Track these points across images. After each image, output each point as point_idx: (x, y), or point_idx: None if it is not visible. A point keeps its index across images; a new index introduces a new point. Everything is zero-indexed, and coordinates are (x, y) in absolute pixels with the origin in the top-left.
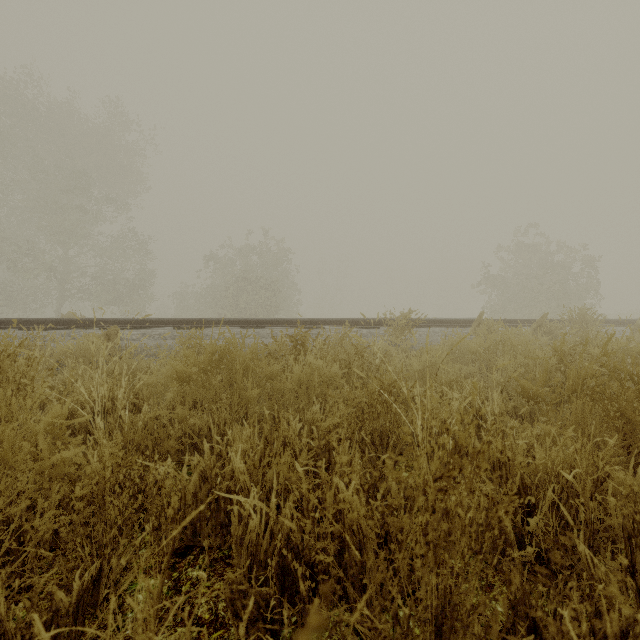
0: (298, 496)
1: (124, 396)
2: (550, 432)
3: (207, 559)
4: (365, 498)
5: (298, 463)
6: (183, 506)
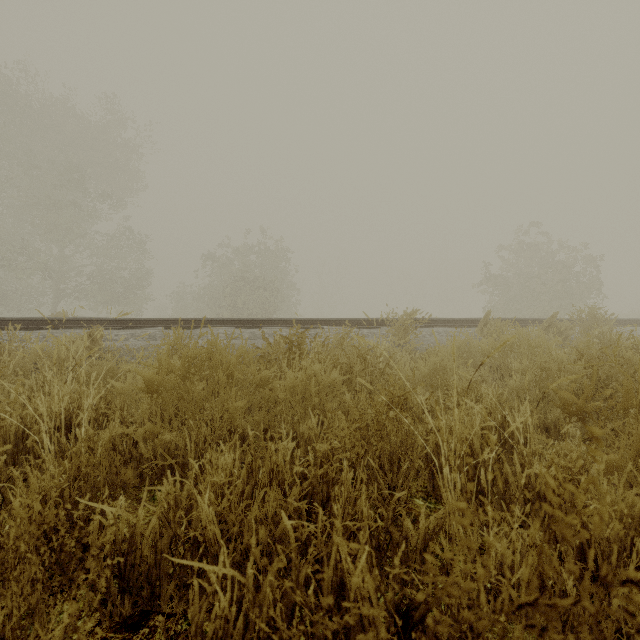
0: (278, 596)
1: (92, 406)
2: (612, 462)
3: (163, 639)
4: (374, 545)
5: (287, 504)
6: (138, 559)
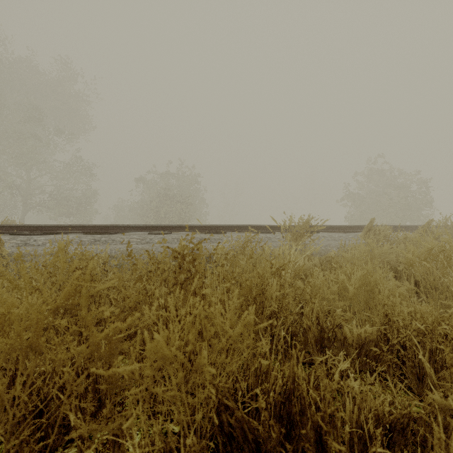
0: None
1: None
2: None
3: None
4: None
5: None
6: None
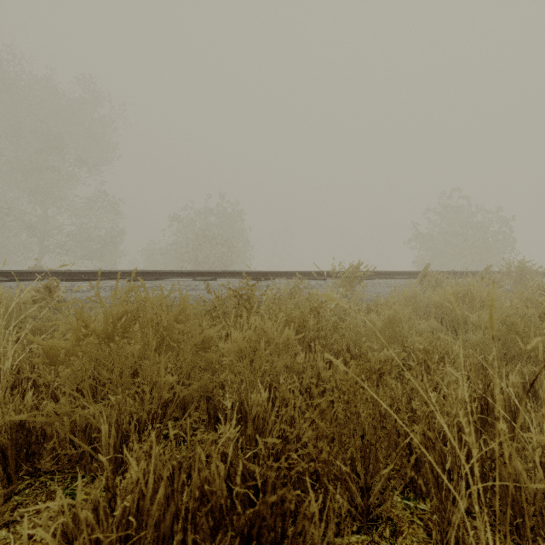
0: None
1: (11, 370)
2: None
3: None
4: None
5: None
6: None
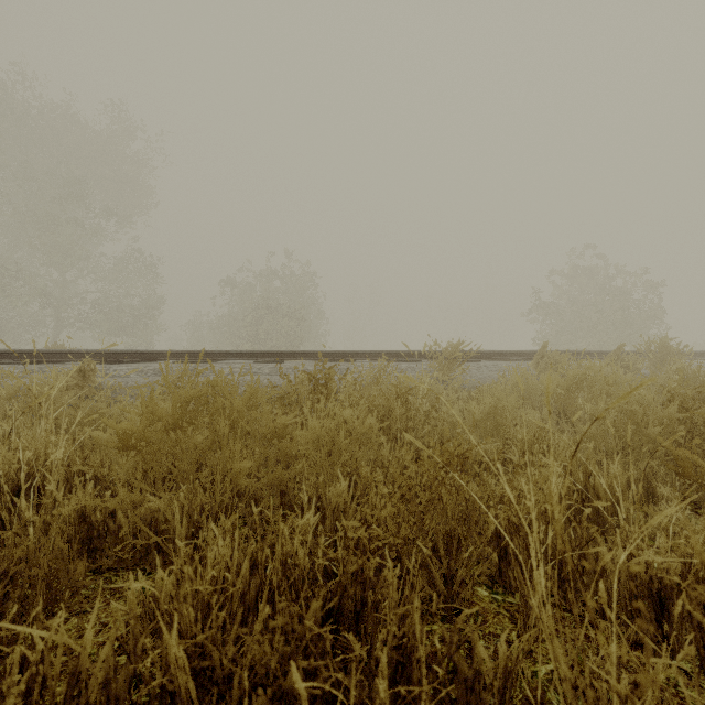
0: None
1: (63, 462)
2: None
3: None
4: (430, 681)
5: (304, 628)
6: None
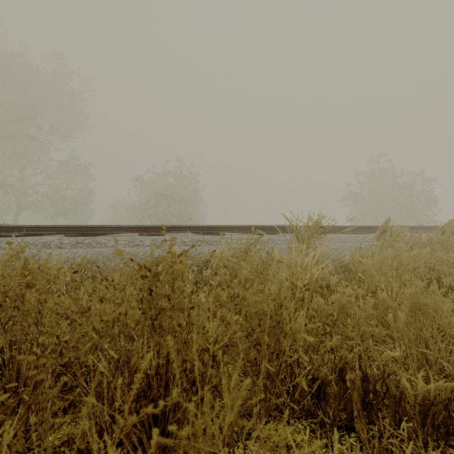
0: None
1: None
2: None
3: None
4: None
5: None
6: None
